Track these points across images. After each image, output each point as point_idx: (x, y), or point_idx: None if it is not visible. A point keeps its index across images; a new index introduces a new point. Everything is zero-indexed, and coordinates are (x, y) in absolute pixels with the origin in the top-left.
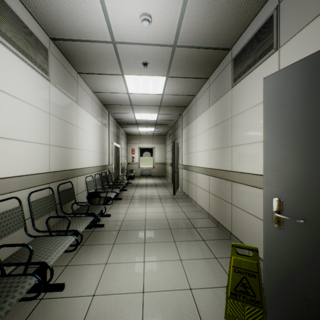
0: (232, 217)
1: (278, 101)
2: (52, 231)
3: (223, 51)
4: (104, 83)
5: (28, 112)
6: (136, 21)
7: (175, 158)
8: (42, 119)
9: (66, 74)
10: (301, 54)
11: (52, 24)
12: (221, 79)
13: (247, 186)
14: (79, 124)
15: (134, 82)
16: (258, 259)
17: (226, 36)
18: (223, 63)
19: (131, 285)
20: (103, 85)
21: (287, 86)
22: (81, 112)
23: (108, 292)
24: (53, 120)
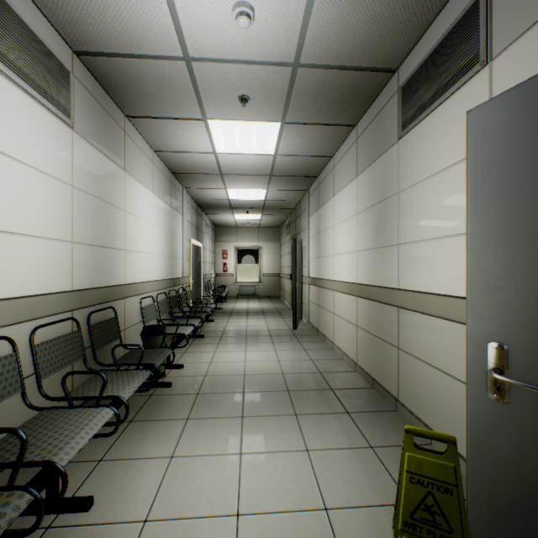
0: (399, 372)
1: (498, 154)
2: (73, 399)
3: (382, 74)
4: (172, 134)
5: (31, 182)
6: (226, 18)
7: (297, 265)
8: (58, 196)
9: (105, 117)
10: (536, 68)
11: (75, 24)
12: (378, 126)
13: (427, 317)
14: (128, 206)
15: (225, 132)
16: (457, 460)
17: (389, 46)
18: (383, 97)
19: (216, 500)
20: (172, 138)
21: (517, 123)
22: (132, 186)
23: (173, 514)
24: (79, 198)
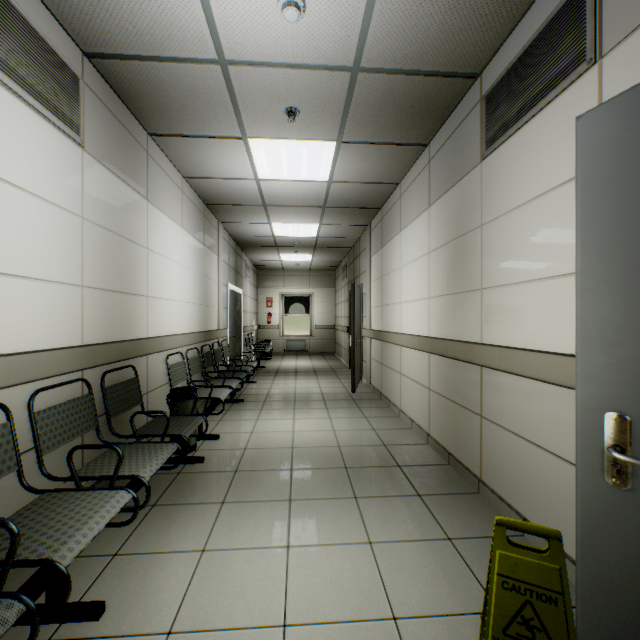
0: (482, 445)
1: (618, 170)
2: (81, 479)
3: (462, 80)
4: (205, 157)
5: (31, 212)
6: (270, 10)
7: (356, 315)
8: (64, 230)
9: (123, 135)
10: None
11: (85, 18)
12: (456, 144)
13: (518, 378)
14: (152, 243)
15: (269, 154)
16: (563, 560)
17: (470, 45)
18: (462, 109)
19: (258, 606)
20: (204, 161)
21: None
22: (156, 219)
23: (204, 624)
24: (91, 232)
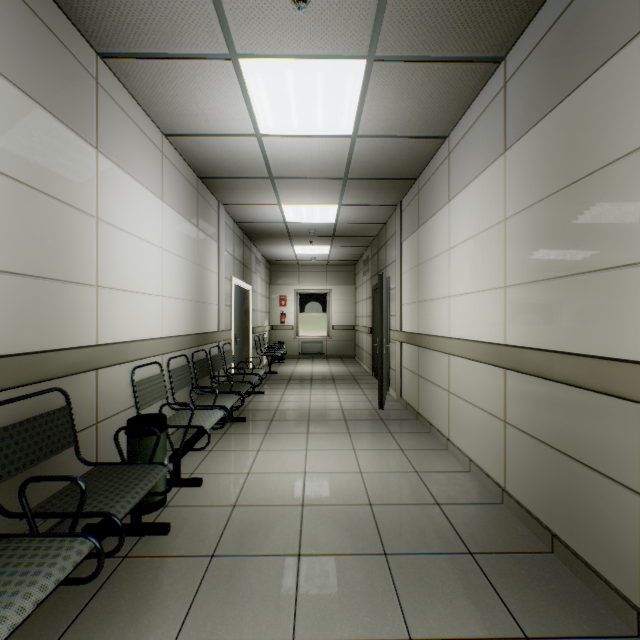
0: None
1: None
2: None
3: None
4: (185, 97)
5: None
6: None
7: (384, 314)
8: None
9: (42, 36)
10: None
11: None
12: (569, 30)
13: None
14: (106, 211)
15: (270, 88)
16: None
17: None
18: None
19: None
20: (185, 105)
21: None
22: (115, 179)
23: None
24: None
